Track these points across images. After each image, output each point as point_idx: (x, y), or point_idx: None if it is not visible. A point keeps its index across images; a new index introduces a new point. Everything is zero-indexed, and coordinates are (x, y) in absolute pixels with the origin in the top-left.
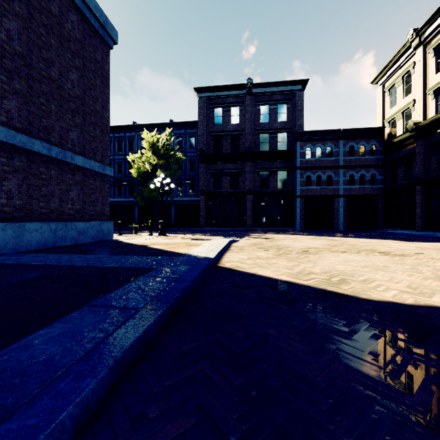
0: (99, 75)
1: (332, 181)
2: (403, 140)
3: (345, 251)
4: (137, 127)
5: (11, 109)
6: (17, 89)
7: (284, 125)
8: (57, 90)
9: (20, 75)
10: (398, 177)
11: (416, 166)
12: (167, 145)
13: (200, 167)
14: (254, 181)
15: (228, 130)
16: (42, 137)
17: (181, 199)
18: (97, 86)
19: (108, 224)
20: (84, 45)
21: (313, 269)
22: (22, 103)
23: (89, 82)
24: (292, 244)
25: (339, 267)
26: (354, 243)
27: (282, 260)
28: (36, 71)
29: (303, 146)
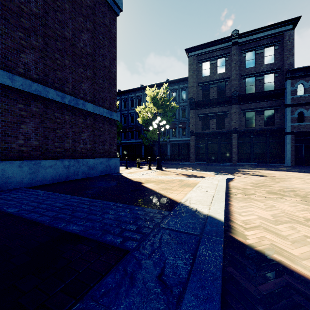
0: (107, 37)
1: None
2: None
3: None
4: (143, 88)
5: (28, 62)
6: (34, 45)
7: (272, 66)
8: (70, 47)
9: (36, 33)
10: None
11: None
12: (164, 97)
13: (190, 113)
14: (240, 121)
15: (215, 79)
16: (57, 87)
17: (175, 139)
18: (106, 46)
19: (114, 160)
20: (95, 11)
21: None
22: (38, 57)
23: (99, 42)
24: None
25: None
26: None
27: None
28: (51, 30)
29: (294, 83)
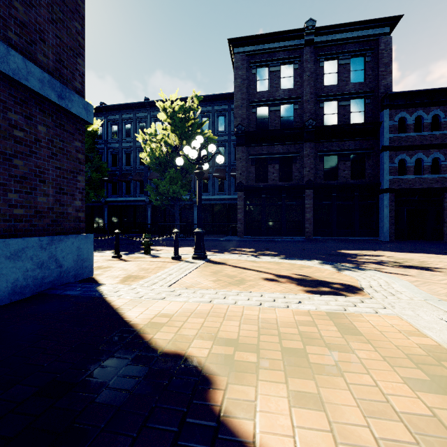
0: None
1: (440, 167)
2: None
3: None
4: (149, 105)
5: None
6: None
7: (361, 87)
8: None
9: None
10: None
11: None
12: (192, 118)
13: (237, 151)
14: (315, 169)
15: (277, 98)
16: None
17: (207, 198)
18: None
19: (77, 241)
20: None
21: None
22: None
23: None
24: None
25: None
26: None
27: None
28: None
29: (393, 115)
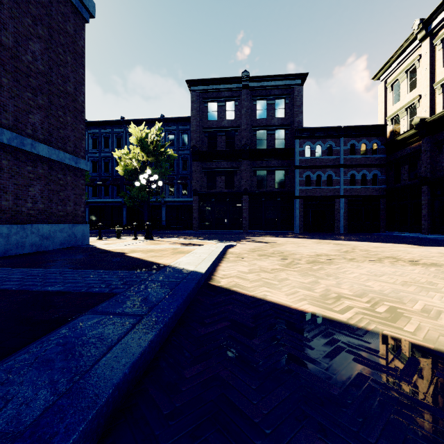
0: (71, 51)
1: (332, 181)
2: (407, 138)
3: (364, 260)
4: (125, 122)
5: None
6: None
7: (283, 121)
8: (11, 60)
9: None
10: (401, 176)
11: (421, 165)
12: (157, 141)
13: (193, 165)
14: (251, 180)
15: (223, 126)
16: None
17: (173, 200)
18: (69, 64)
19: (82, 227)
20: (51, 11)
21: (340, 290)
22: None
23: (57, 57)
24: (297, 250)
25: (372, 284)
26: (365, 248)
27: (293, 273)
28: None
29: (302, 143)
